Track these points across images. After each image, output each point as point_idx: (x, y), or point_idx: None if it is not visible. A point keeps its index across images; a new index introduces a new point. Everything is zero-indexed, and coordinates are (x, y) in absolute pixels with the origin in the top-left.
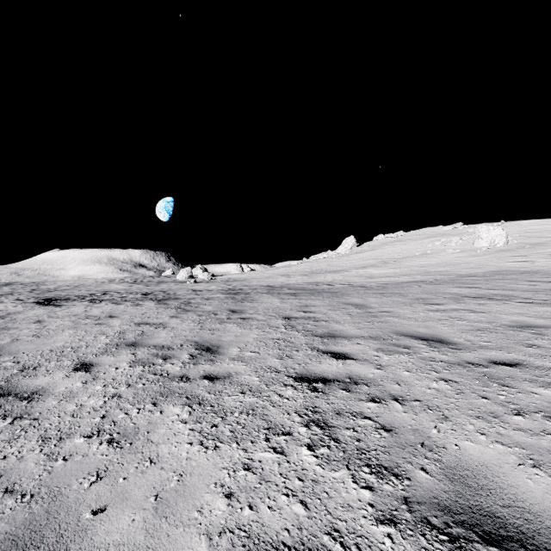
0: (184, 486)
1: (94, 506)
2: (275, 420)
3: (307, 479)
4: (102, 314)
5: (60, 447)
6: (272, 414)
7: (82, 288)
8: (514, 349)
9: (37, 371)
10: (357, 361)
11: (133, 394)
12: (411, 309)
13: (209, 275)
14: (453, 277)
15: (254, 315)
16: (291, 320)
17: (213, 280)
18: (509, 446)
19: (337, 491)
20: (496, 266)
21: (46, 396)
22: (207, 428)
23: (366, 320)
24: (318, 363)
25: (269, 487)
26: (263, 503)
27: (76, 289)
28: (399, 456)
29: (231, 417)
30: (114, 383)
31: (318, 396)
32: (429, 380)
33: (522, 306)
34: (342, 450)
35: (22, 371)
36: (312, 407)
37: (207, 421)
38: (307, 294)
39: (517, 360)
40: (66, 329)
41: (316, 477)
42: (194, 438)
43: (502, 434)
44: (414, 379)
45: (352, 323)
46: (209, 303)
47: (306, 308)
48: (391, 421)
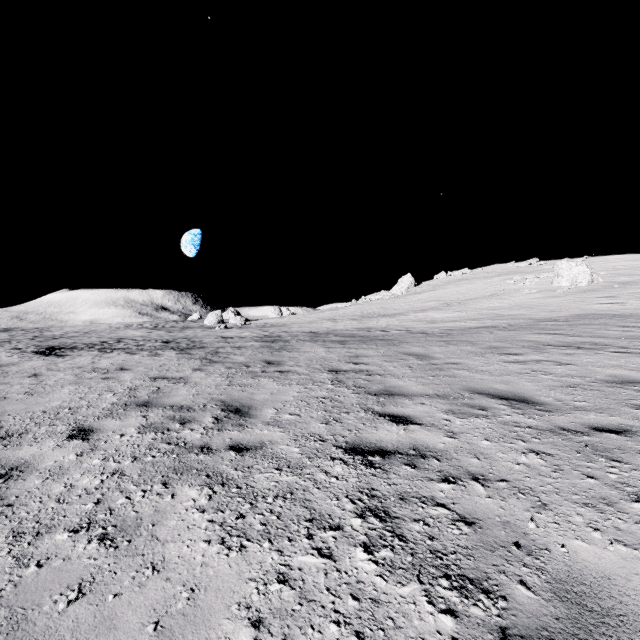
0: (196, 608)
1: (68, 639)
2: (320, 508)
3: (365, 597)
4: (111, 366)
5: (36, 546)
6: (316, 499)
7: (92, 335)
8: (617, 411)
9: (22, 439)
10: (423, 426)
11: (138, 471)
12: (484, 360)
13: (242, 320)
14: (530, 322)
15: (294, 367)
16: (339, 374)
17: (247, 325)
18: (634, 548)
19: (406, 616)
20: (580, 309)
21: (29, 473)
22: (230, 519)
23: (430, 374)
24: (373, 429)
25: (313, 610)
26: (304, 635)
27: (85, 336)
28: (487, 563)
29: (262, 504)
30: (117, 455)
31: (375, 474)
32: (516, 453)
33: (618, 357)
34: (410, 553)
35: (4, 439)
36: (369, 490)
37: (231, 509)
38: (358, 341)
39: (624, 425)
40: (66, 384)
41: (377, 594)
42: (213, 534)
43: (622, 529)
44: (497, 450)
45: (413, 377)
46: (241, 353)
47: (356, 359)
48: (472, 510)
